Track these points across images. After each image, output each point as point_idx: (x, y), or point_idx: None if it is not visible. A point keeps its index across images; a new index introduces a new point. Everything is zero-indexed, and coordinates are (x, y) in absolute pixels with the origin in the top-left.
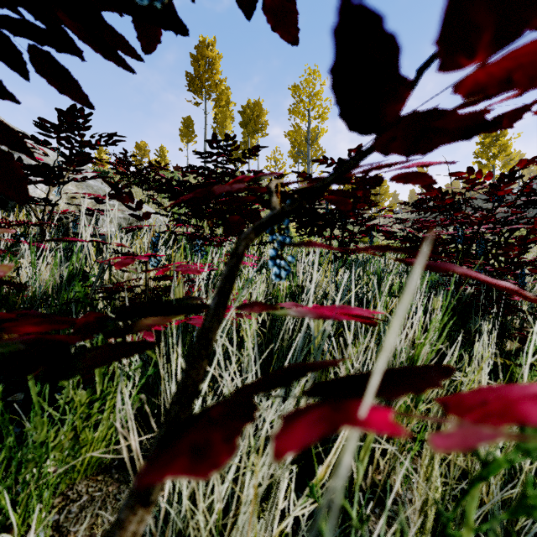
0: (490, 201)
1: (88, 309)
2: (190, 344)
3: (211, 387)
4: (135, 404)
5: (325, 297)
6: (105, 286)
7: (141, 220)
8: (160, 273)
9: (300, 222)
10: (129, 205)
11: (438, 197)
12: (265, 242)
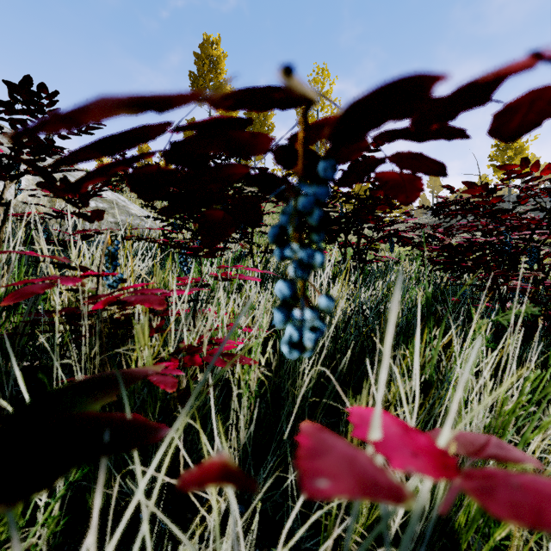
0: (520, 204)
1: (45, 336)
2: (163, 397)
3: (193, 457)
4: (51, 528)
5: (347, 321)
6: (38, 317)
7: (91, 221)
8: (98, 306)
9: (311, 227)
10: (71, 200)
11: (482, 196)
12: (271, 250)
